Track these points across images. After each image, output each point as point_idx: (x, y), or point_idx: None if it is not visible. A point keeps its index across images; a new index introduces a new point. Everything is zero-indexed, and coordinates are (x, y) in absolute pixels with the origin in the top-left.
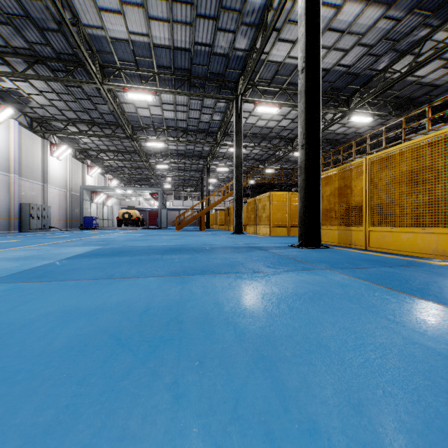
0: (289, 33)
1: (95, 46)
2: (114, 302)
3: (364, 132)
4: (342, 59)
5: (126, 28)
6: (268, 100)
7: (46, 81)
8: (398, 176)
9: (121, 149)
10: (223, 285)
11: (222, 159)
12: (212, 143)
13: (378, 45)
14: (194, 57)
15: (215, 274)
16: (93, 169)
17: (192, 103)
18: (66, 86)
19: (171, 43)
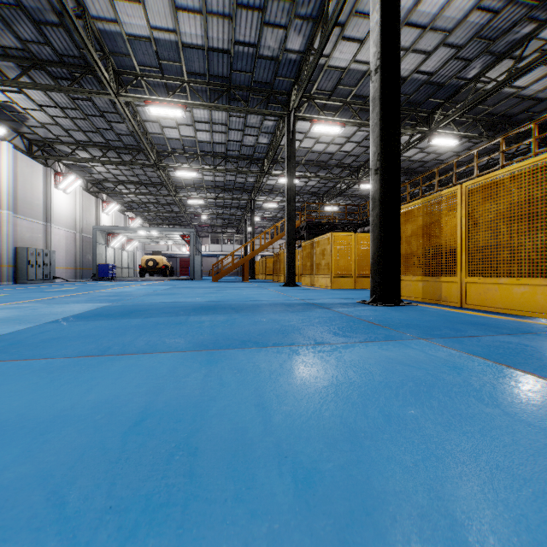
0: (356, 29)
1: (108, 46)
2: (90, 404)
3: (447, 159)
4: (423, 64)
5: (147, 22)
6: (328, 117)
7: (47, 92)
8: (508, 209)
9: (144, 180)
10: (272, 368)
11: (270, 194)
12: (258, 173)
13: (468, 46)
14: (234, 60)
15: (259, 347)
16: (110, 205)
17: (233, 122)
18: (72, 99)
19: (204, 41)
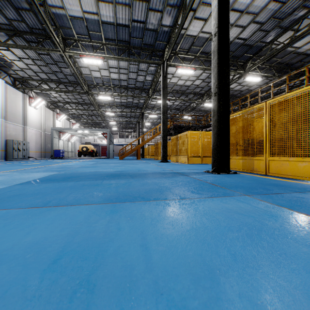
0: (202, 13)
1: (58, 23)
2: (25, 244)
3: (254, 89)
4: (241, 33)
5: (81, 8)
6: (186, 64)
7: (23, 50)
8: (295, 116)
9: (80, 101)
10: (152, 216)
11: (152, 109)
12: (145, 97)
13: (267, 23)
14: (132, 31)
15: (145, 201)
16: (61, 115)
17: (131, 67)
18: (38, 54)
19: (114, 20)
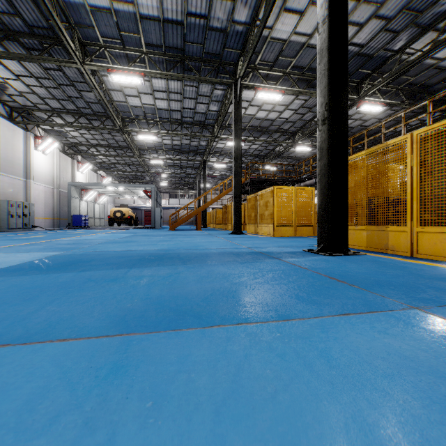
0: (297, 1)
1: (73, 18)
2: None
3: (370, 125)
4: (355, 36)
5: None
6: (270, 85)
7: (22, 63)
8: None
9: (112, 144)
10: (218, 393)
11: (219, 155)
12: (209, 137)
13: (397, 19)
14: (187, 32)
15: (201, 328)
16: (84, 165)
17: (187, 91)
18: (45, 69)
19: (160, 13)
